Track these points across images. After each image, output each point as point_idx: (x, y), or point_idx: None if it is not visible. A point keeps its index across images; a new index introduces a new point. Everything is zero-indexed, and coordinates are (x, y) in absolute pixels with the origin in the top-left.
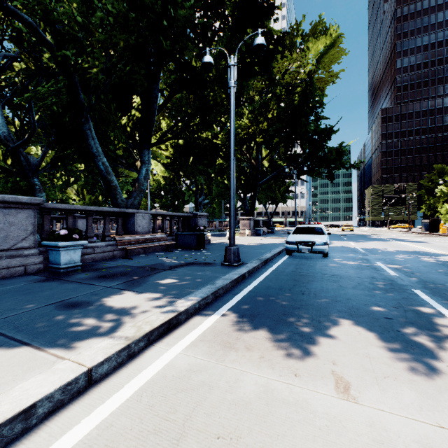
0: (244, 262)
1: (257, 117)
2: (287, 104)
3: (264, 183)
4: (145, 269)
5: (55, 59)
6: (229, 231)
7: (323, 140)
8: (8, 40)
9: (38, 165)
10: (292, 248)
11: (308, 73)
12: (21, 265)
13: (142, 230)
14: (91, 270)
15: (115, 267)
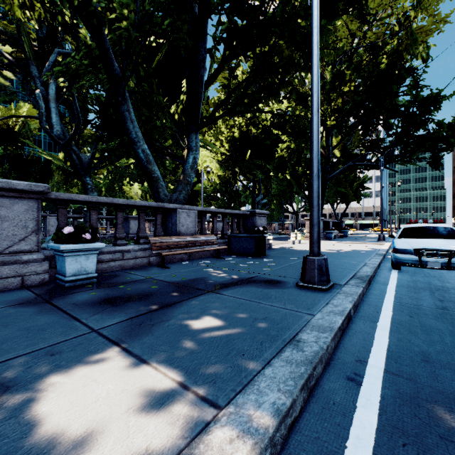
0: (335, 283)
1: (329, 93)
2: (371, 70)
3: (335, 176)
4: (177, 287)
5: (71, 5)
6: (311, 231)
7: (424, 112)
8: (65, 41)
9: (90, 163)
10: (407, 260)
11: (403, 24)
12: (16, 275)
13: (186, 231)
14: (105, 285)
15: (138, 282)
